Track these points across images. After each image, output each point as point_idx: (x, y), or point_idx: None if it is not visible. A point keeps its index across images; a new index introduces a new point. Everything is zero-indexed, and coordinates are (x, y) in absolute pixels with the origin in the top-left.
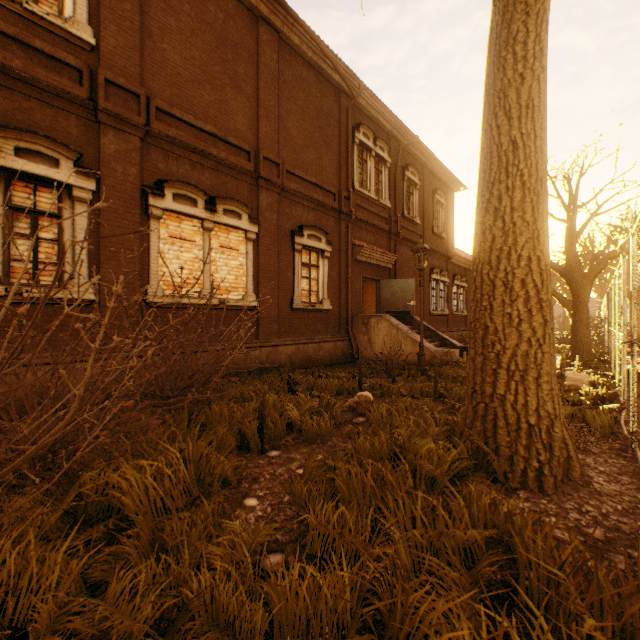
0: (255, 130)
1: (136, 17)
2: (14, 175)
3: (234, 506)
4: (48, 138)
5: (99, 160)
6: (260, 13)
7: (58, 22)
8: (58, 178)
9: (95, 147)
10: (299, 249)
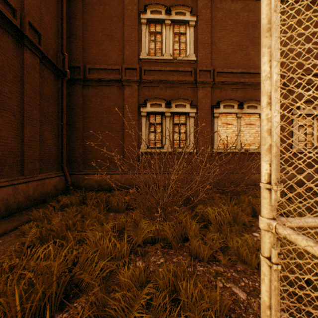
0: None
1: (209, 40)
2: (174, 113)
3: (247, 233)
4: (183, 99)
5: (197, 101)
6: None
7: (185, 59)
8: (185, 111)
9: (195, 96)
10: (296, 117)
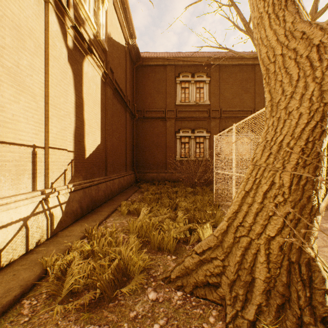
0: (253, 102)
1: (218, 92)
2: (196, 136)
3: None
4: (201, 128)
5: (210, 128)
6: (255, 64)
7: (203, 103)
8: (203, 135)
9: (209, 126)
10: None
